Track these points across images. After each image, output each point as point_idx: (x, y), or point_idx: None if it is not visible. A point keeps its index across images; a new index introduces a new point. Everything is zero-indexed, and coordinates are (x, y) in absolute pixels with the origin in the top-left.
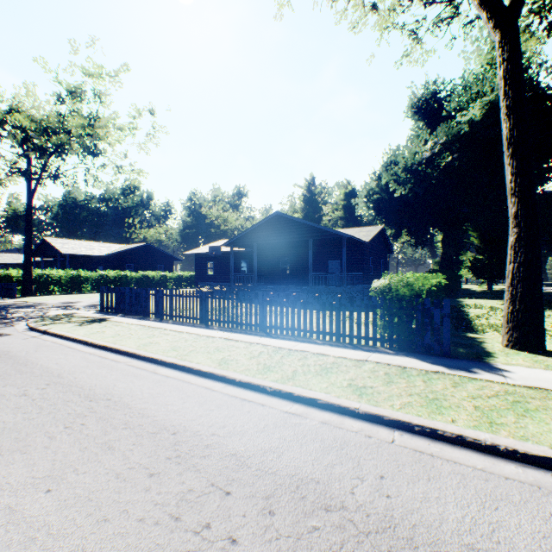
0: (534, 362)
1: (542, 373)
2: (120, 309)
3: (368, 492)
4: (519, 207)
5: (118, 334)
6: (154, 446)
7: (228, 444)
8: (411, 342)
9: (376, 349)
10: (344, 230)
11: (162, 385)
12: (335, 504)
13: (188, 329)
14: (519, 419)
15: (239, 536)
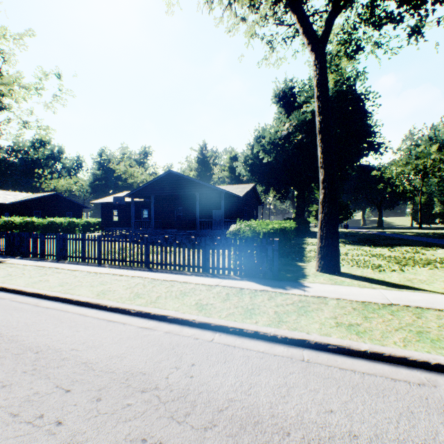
0: (329, 280)
1: (328, 287)
2: (19, 252)
3: (179, 376)
4: (325, 175)
5: (10, 274)
6: (14, 364)
7: (83, 355)
8: (254, 270)
9: (229, 277)
10: (226, 187)
11: (40, 315)
12: (150, 387)
13: (81, 268)
14: (298, 317)
15: (65, 419)
